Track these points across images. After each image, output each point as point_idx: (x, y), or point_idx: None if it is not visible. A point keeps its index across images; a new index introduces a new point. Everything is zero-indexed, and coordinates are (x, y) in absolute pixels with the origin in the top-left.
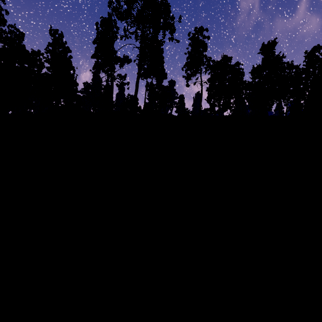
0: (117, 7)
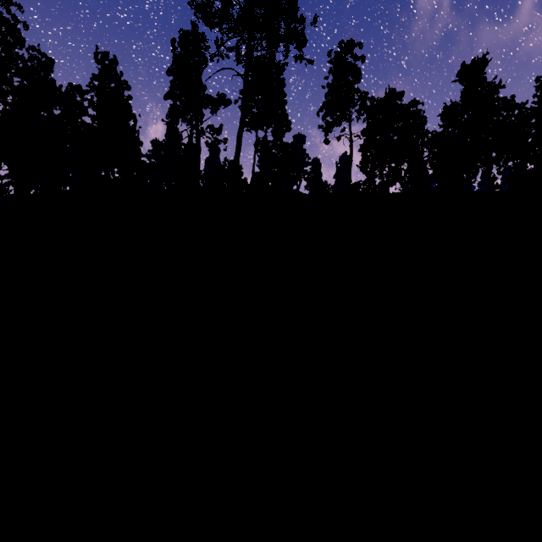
0: (204, 3)
